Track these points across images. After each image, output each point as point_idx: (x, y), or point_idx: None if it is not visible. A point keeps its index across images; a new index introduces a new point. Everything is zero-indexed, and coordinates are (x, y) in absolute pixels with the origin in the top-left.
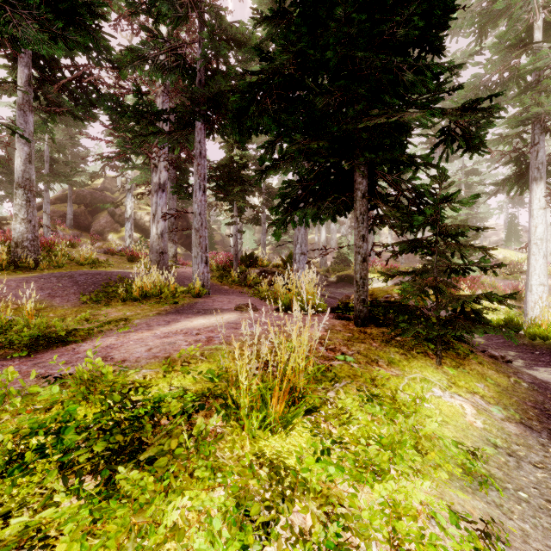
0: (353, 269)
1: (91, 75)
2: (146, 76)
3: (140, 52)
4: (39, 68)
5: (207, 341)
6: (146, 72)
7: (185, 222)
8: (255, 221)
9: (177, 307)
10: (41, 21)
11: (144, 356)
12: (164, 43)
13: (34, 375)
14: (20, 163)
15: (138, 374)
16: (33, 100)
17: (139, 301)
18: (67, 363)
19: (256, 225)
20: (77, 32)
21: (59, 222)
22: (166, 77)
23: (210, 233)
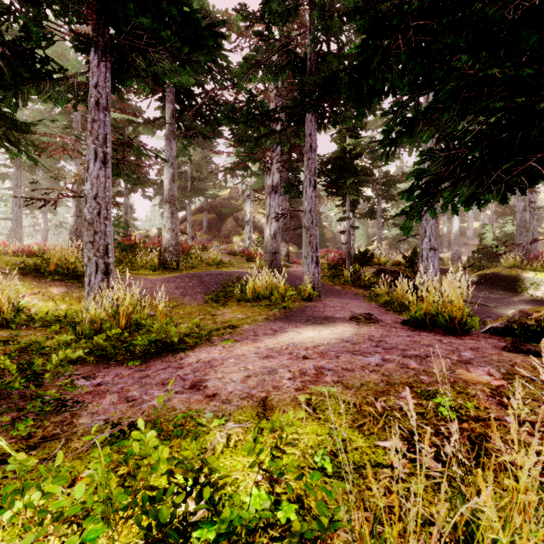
0: (504, 267)
1: (216, 97)
2: (260, 82)
3: (254, 59)
4: (180, 102)
5: (315, 375)
6: (260, 78)
7: (297, 221)
8: (369, 215)
9: (286, 312)
10: (173, 52)
11: (237, 392)
12: (275, 42)
13: (61, 458)
14: (167, 183)
15: (221, 430)
16: (176, 130)
17: (251, 302)
18: (164, 384)
19: (370, 219)
20: (200, 53)
21: (198, 229)
22: (277, 77)
23: (321, 231)
